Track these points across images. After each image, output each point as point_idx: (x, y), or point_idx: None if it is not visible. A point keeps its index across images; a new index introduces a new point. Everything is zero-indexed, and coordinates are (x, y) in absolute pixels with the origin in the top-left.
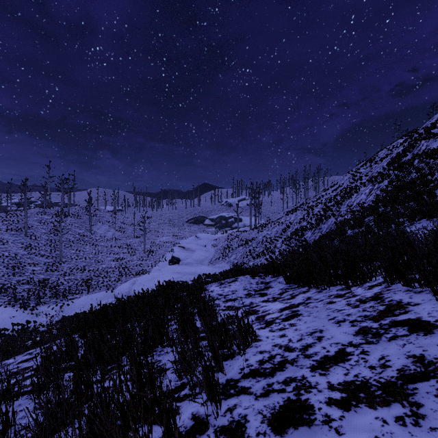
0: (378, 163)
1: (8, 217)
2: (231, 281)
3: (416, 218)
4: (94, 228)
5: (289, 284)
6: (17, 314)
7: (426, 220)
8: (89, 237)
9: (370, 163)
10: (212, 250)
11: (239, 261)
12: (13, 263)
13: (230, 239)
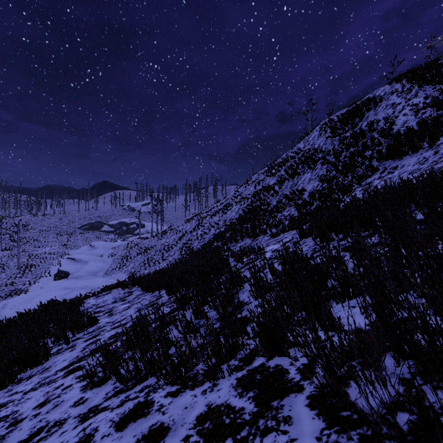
0: (250, 186)
1: None
2: (106, 294)
3: (246, 237)
4: None
5: (144, 291)
6: None
7: (249, 238)
8: None
9: (245, 185)
10: (109, 260)
11: (137, 269)
12: None
13: (130, 247)
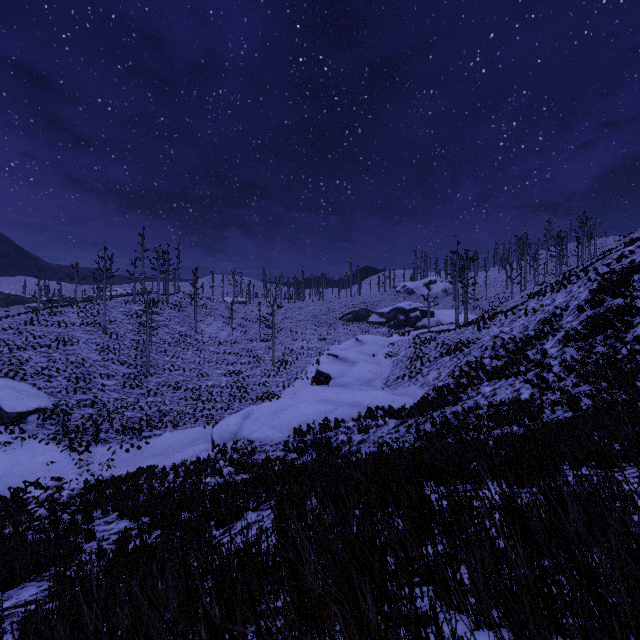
0: None
1: (87, 308)
2: None
3: None
4: (202, 325)
5: None
6: (60, 458)
7: None
8: (193, 338)
9: None
10: (387, 363)
11: (448, 383)
12: (79, 372)
13: (419, 343)
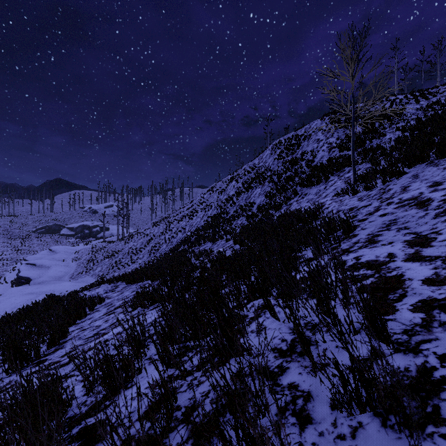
0: (214, 193)
1: None
2: (96, 288)
3: (208, 241)
4: None
5: (128, 284)
6: None
7: (210, 242)
8: None
9: (210, 192)
10: (73, 265)
11: (105, 272)
12: None
13: (95, 251)
